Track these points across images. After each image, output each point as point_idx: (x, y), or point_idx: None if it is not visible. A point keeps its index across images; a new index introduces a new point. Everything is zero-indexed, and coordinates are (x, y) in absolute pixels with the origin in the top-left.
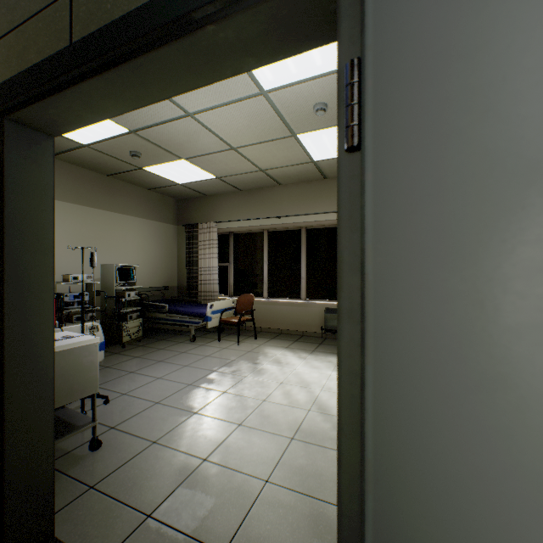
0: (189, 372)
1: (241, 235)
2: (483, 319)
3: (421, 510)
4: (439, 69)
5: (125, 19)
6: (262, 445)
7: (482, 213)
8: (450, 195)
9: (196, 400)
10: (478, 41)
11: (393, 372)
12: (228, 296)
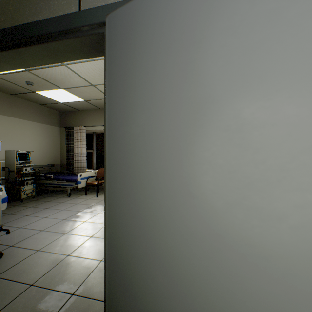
0: (65, 213)
1: (100, 134)
2: (133, 164)
3: (120, 230)
4: (124, 83)
5: (11, 29)
6: (102, 245)
7: (133, 131)
8: (126, 125)
9: (67, 227)
10: (132, 77)
11: (113, 185)
12: (93, 169)
